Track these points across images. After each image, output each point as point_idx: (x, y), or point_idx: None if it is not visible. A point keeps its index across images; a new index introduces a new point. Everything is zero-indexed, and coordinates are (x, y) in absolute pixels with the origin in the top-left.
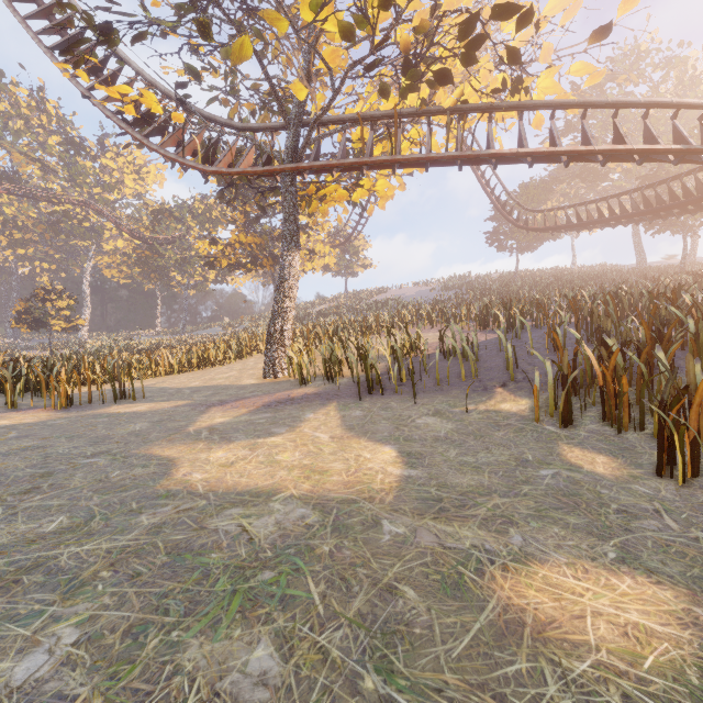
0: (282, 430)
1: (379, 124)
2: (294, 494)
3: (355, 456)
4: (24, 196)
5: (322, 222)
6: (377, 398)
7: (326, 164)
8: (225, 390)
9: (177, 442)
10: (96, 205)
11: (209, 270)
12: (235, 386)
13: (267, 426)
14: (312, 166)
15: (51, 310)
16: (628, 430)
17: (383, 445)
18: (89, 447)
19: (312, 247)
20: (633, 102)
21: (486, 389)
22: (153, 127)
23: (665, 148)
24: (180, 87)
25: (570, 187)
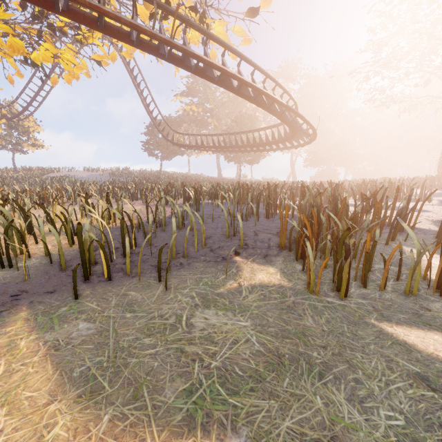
0: None
1: None
2: None
3: None
4: None
5: None
6: (103, 286)
7: None
8: None
9: None
10: None
11: None
12: None
13: None
14: None
15: None
16: (378, 289)
17: None
18: None
19: None
20: (262, 69)
21: (225, 258)
22: None
23: (281, 101)
24: None
25: (188, 127)
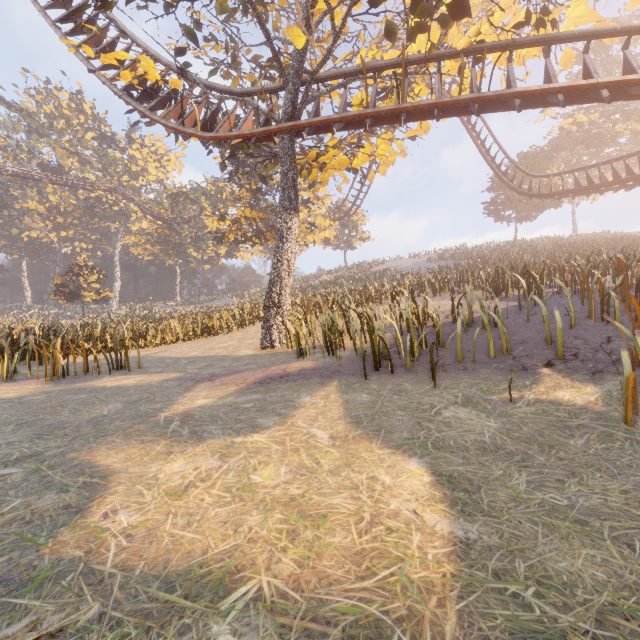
0: (270, 420)
1: (383, 77)
2: (264, 592)
3: (367, 479)
4: (65, 185)
5: (322, 196)
6: (386, 376)
7: (326, 119)
8: (220, 361)
9: (134, 438)
10: (123, 191)
11: (220, 246)
12: (231, 356)
13: (252, 414)
14: (311, 122)
15: (83, 283)
16: None
17: (406, 456)
18: (25, 444)
19: (313, 221)
20: None
21: (525, 369)
22: (156, 101)
23: None
24: (179, 53)
25: (571, 155)
